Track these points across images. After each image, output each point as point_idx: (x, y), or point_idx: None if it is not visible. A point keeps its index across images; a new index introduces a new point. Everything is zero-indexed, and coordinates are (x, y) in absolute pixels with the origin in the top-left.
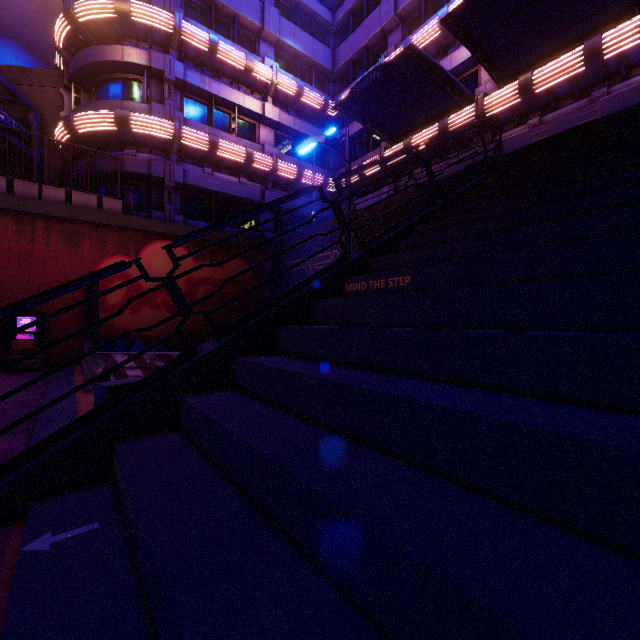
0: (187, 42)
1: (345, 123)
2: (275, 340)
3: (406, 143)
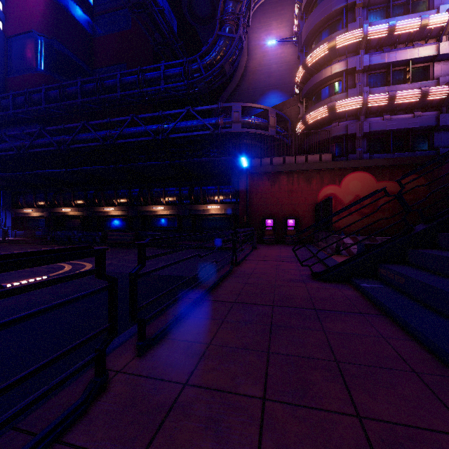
0: (371, 39)
1: None
2: None
3: None
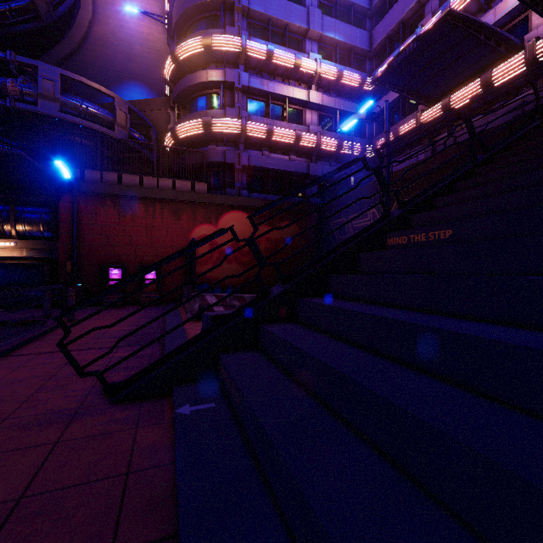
0: (251, 56)
1: (381, 94)
2: (327, 285)
3: (444, 103)
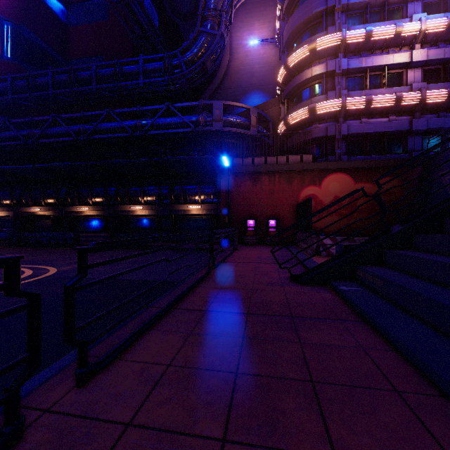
0: (349, 43)
1: None
2: (443, 225)
3: None
